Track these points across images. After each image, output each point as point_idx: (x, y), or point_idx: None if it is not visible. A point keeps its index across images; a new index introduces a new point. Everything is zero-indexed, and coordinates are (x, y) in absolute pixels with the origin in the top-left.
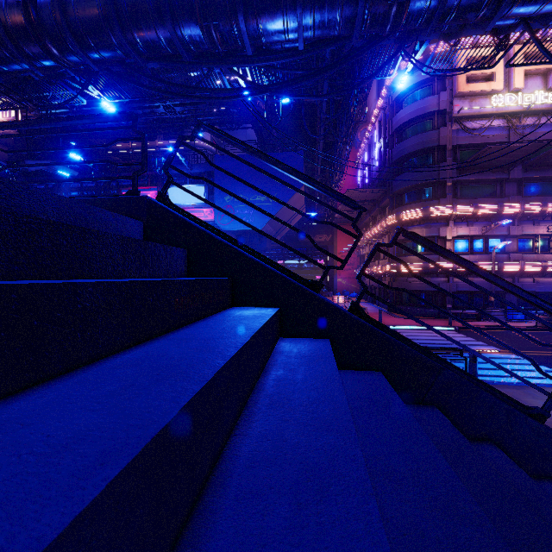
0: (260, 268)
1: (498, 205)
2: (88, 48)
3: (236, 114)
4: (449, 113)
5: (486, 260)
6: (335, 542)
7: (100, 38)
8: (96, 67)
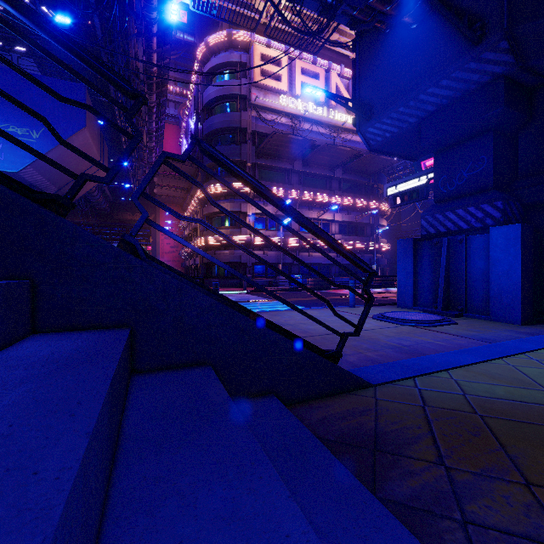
0: None
1: (285, 189)
2: None
3: None
4: (249, 100)
5: (278, 236)
6: None
7: None
8: None
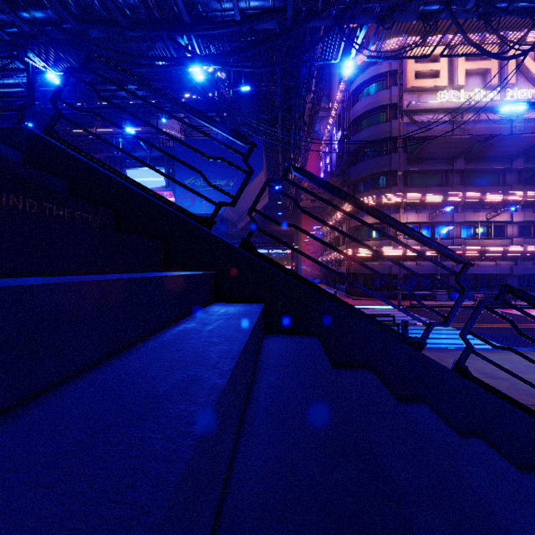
0: (145, 201)
1: (443, 194)
2: (15, 5)
3: (200, 101)
4: (400, 107)
5: None
6: None
7: None
8: (26, 27)
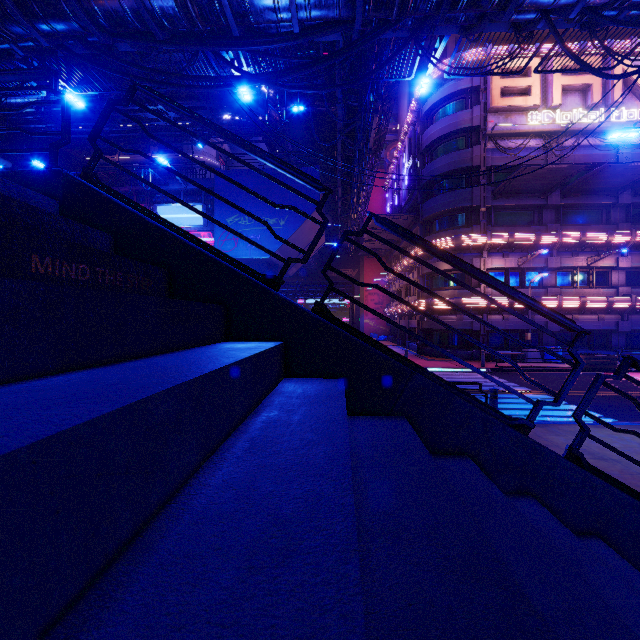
0: (202, 258)
1: (535, 234)
2: (33, 16)
3: (244, 123)
4: (483, 130)
5: None
6: (4, 425)
7: (47, 3)
8: (45, 41)
